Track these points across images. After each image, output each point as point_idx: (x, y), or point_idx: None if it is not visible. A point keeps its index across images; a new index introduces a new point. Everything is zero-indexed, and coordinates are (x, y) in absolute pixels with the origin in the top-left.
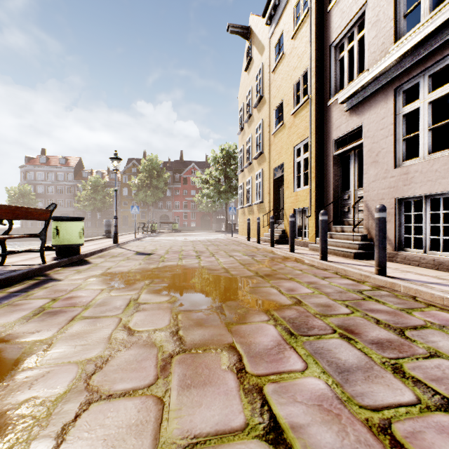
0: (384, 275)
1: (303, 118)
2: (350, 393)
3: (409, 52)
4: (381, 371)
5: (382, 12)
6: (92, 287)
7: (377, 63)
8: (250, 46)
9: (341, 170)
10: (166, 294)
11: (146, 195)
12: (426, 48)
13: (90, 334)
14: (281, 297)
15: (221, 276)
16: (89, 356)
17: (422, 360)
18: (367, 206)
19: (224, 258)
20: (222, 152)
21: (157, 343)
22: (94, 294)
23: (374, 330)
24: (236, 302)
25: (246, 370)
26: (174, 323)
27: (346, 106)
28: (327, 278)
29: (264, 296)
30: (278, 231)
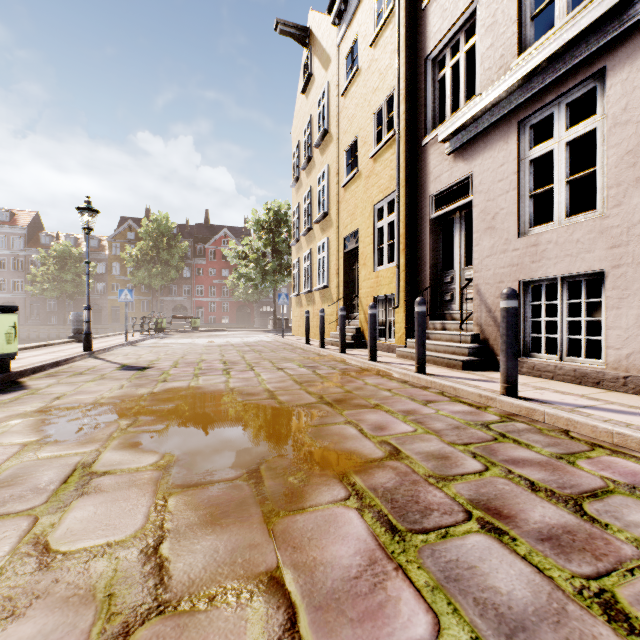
0: (514, 396)
1: (387, 164)
2: None
3: (540, 69)
4: (585, 619)
5: (500, 11)
6: (5, 441)
7: (495, 83)
8: (309, 57)
9: (441, 241)
10: (155, 448)
11: (150, 274)
12: (564, 62)
13: None
14: (365, 444)
15: (262, 405)
16: None
17: None
18: (479, 292)
19: (270, 373)
20: (268, 213)
21: (101, 589)
22: (1, 457)
23: (534, 505)
24: (286, 459)
25: None
26: (155, 523)
27: (450, 146)
28: (432, 402)
29: (335, 443)
30: (351, 329)
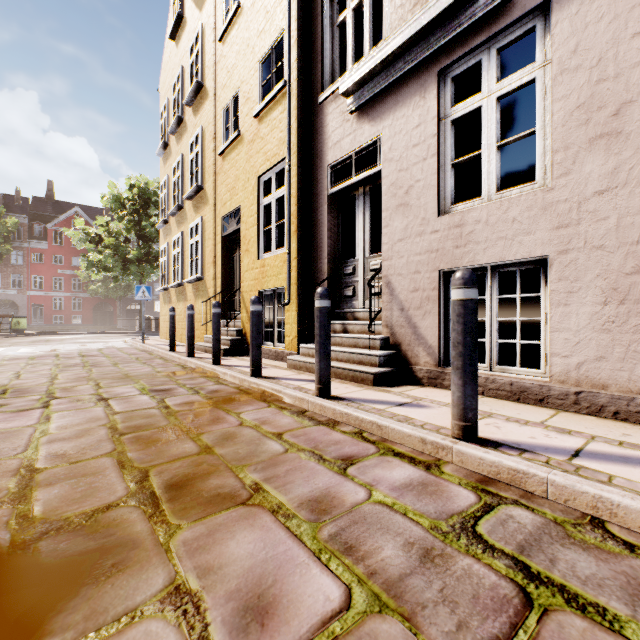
0: (474, 439)
1: (275, 124)
2: None
3: None
4: None
5: None
6: None
7: (413, 15)
8: None
9: (341, 223)
10: None
11: None
12: None
13: None
14: None
15: None
16: None
17: None
18: (389, 285)
19: (74, 411)
20: (131, 189)
21: None
22: None
23: None
24: None
25: None
26: None
27: (354, 102)
28: (353, 462)
29: None
30: (231, 331)
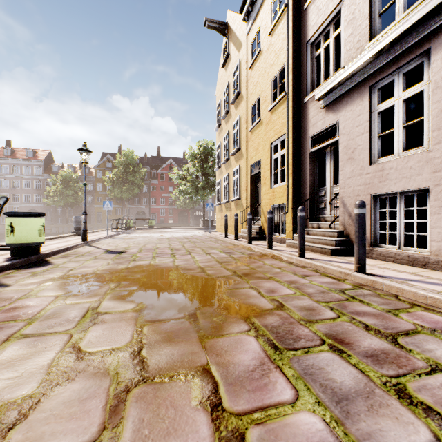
0: (363, 272)
1: (280, 115)
2: (355, 435)
3: (384, 50)
4: (384, 396)
5: (357, 10)
6: (45, 294)
7: (354, 60)
8: (227, 42)
9: (317, 167)
10: (133, 300)
11: (121, 191)
12: (401, 45)
13: (24, 360)
14: (262, 300)
15: (196, 276)
16: (14, 397)
17: (425, 376)
18: (343, 203)
19: (201, 256)
20: (199, 148)
21: (112, 370)
22: (45, 302)
23: (366, 338)
24: (212, 308)
25: (223, 407)
26: (137, 339)
27: (323, 103)
28: (307, 276)
29: (243, 299)
30: (256, 227)
